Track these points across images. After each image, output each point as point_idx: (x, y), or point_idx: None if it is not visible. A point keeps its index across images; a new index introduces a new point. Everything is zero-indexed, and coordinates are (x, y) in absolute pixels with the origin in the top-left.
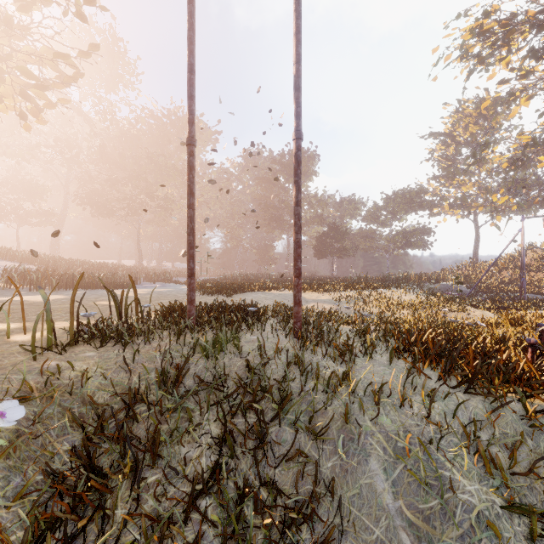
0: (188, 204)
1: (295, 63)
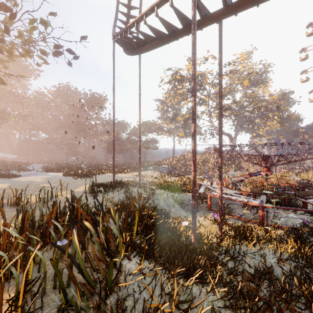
0: (113, 157)
1: (139, 126)
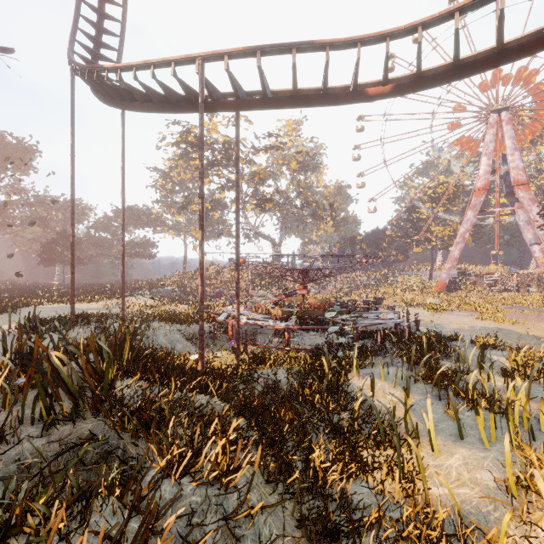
0: (72, 272)
1: (123, 220)
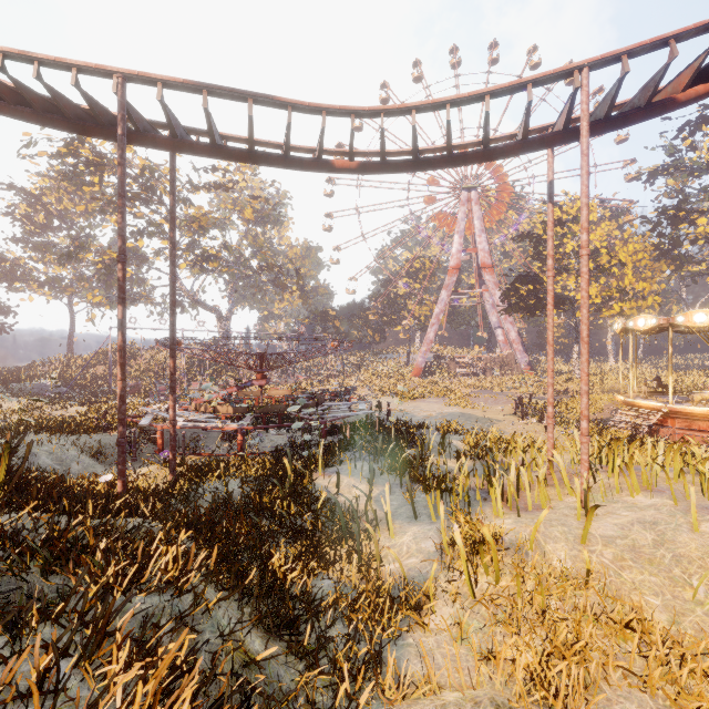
0: None
1: None
